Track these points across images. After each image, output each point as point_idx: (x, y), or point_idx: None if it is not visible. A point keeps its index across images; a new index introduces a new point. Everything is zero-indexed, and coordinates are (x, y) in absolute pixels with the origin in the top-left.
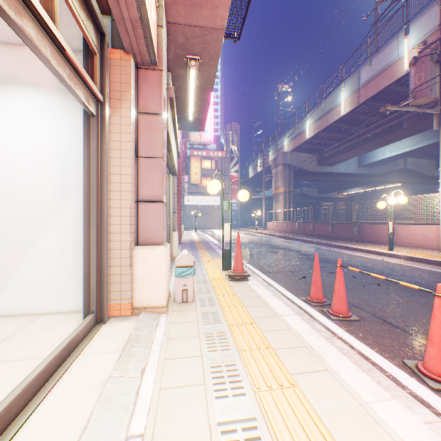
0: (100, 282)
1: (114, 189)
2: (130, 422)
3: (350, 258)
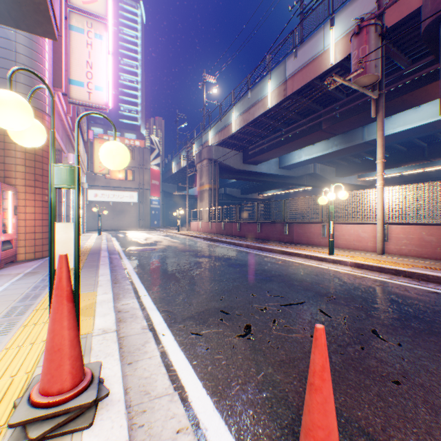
0: None
1: None
2: None
3: (293, 267)
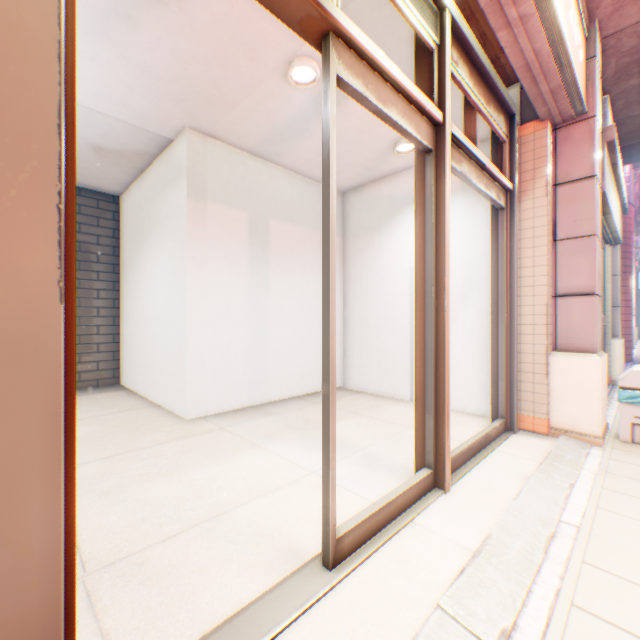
0: (507, 386)
1: (523, 284)
2: (560, 512)
3: None
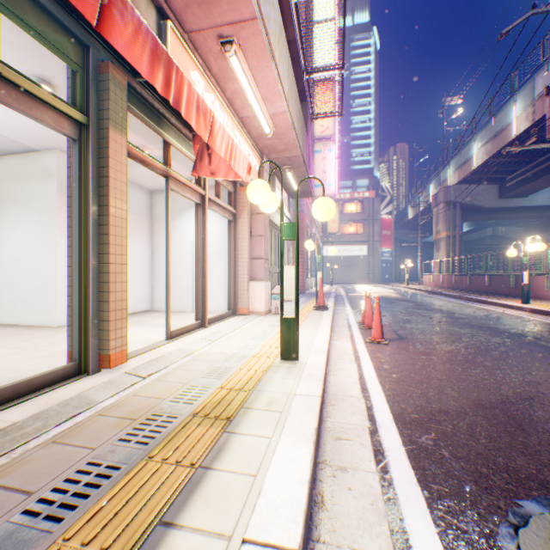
0: (234, 296)
1: (241, 253)
2: (241, 326)
3: (466, 309)
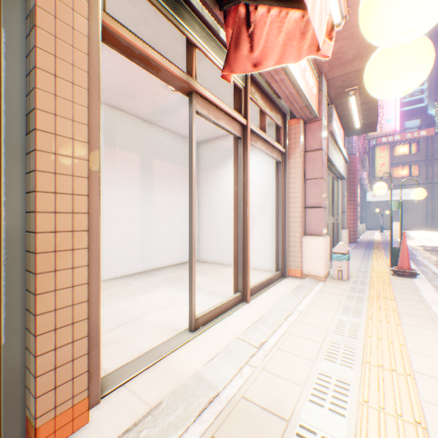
0: (283, 254)
1: (290, 201)
2: (296, 306)
3: None
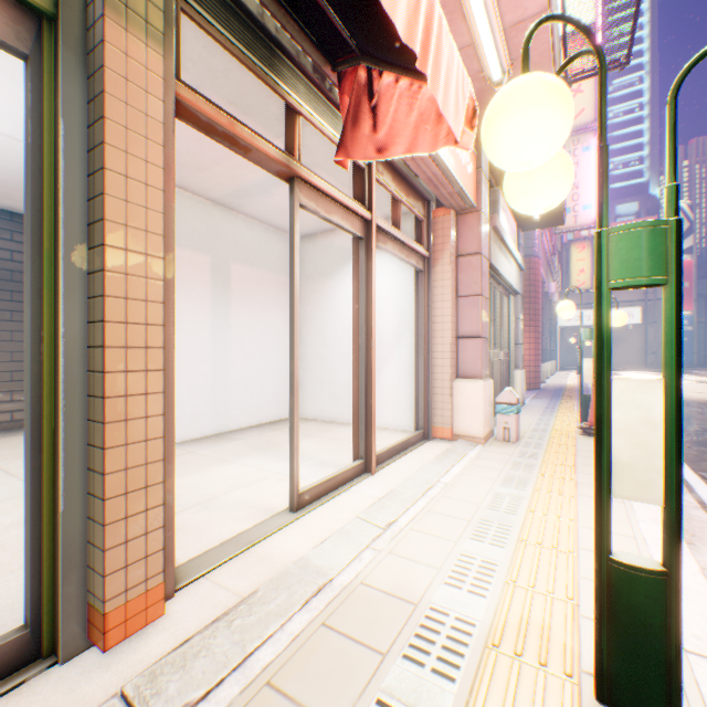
0: (425, 406)
1: (437, 329)
2: (440, 477)
3: None
